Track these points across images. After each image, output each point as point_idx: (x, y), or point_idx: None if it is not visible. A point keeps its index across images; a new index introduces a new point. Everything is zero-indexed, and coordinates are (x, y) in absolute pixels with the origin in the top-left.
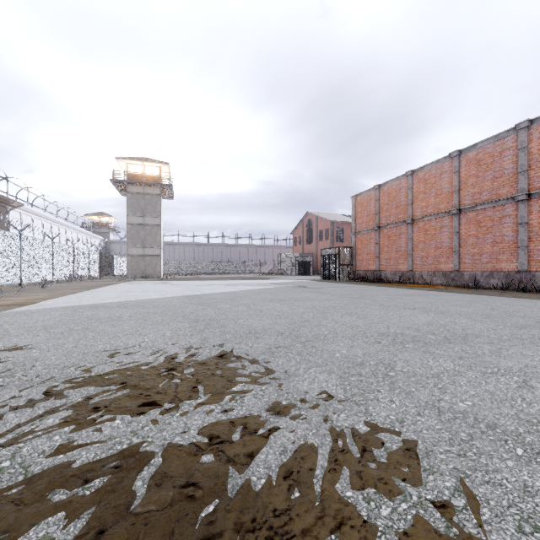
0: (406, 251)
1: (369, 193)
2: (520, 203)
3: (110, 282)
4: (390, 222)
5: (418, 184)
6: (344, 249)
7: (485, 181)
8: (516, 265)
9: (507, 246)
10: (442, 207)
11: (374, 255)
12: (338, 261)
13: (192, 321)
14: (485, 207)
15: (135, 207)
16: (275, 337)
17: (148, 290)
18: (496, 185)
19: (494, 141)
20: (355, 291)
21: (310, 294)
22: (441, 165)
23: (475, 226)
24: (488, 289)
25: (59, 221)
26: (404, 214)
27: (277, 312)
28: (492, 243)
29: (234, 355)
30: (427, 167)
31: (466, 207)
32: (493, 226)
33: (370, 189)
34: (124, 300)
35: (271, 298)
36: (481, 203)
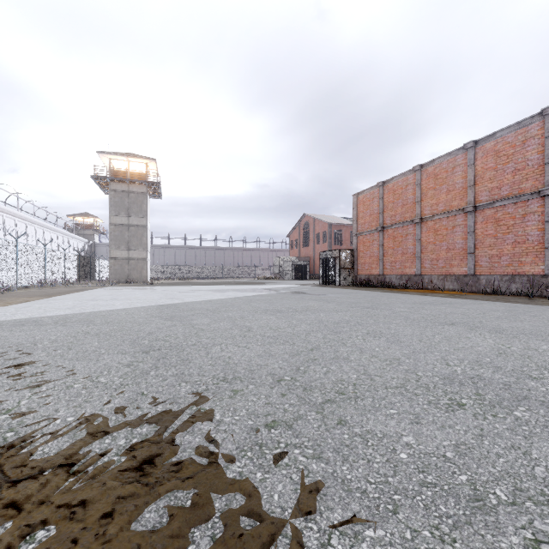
0: (413, 253)
1: (372, 191)
2: (547, 198)
3: (86, 287)
4: (395, 222)
5: (427, 179)
6: (345, 251)
7: (505, 175)
8: (542, 268)
9: (531, 247)
10: (455, 204)
11: (377, 258)
12: (339, 265)
13: (141, 351)
14: (505, 203)
15: (119, 206)
16: (267, 389)
17: (119, 298)
18: (518, 178)
19: (515, 129)
20: (363, 298)
21: (311, 302)
22: (454, 158)
23: (493, 225)
24: (511, 296)
25: (36, 221)
26: (411, 213)
27: (271, 331)
28: (513, 243)
29: (172, 463)
30: (437, 161)
31: (482, 204)
32: (514, 225)
33: (373, 186)
34: (74, 312)
35: (264, 308)
36: (500, 199)
